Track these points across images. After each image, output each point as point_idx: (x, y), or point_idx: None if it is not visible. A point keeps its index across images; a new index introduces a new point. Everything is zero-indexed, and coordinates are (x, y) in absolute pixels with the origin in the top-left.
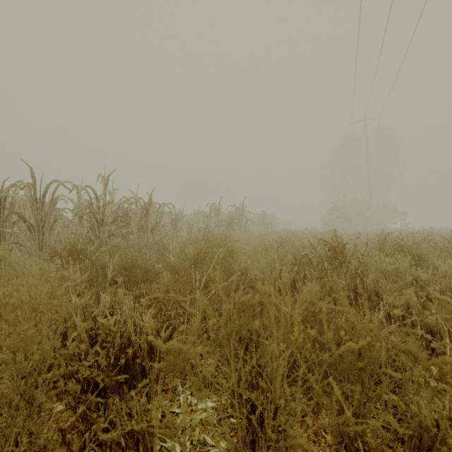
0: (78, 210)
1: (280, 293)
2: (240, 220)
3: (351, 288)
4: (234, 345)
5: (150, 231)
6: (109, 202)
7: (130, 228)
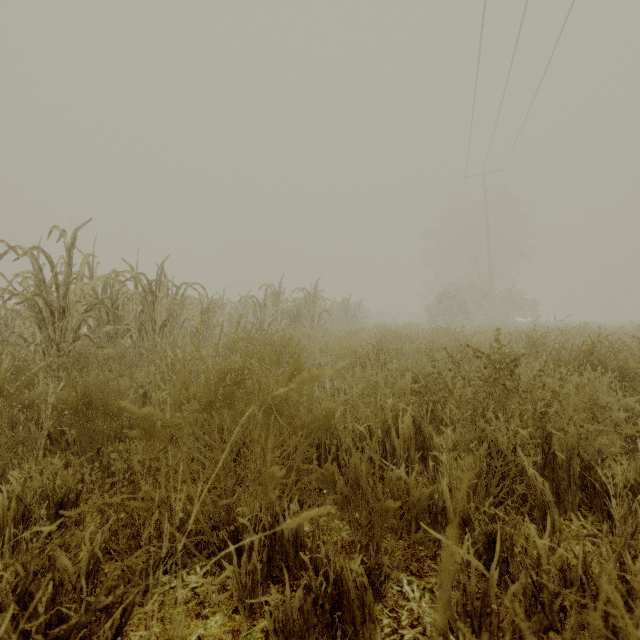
0: (27, 292)
1: (393, 456)
2: (312, 311)
3: (534, 444)
4: (301, 624)
5: (159, 329)
6: (77, 277)
7: (124, 324)
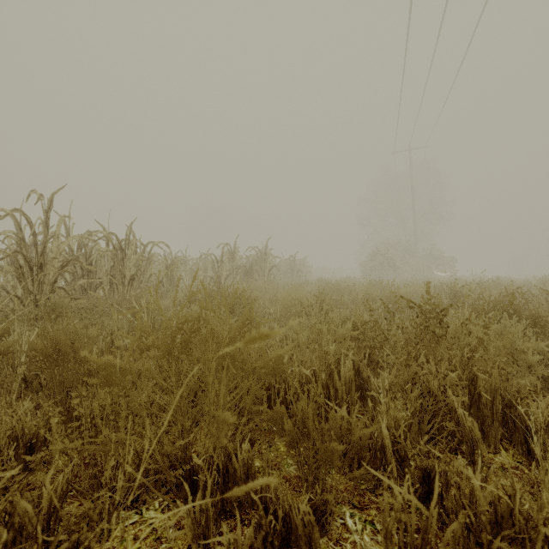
0: (9, 249)
1: (336, 396)
2: (263, 267)
3: (461, 385)
4: None
5: (128, 282)
6: (54, 236)
7: (96, 278)
